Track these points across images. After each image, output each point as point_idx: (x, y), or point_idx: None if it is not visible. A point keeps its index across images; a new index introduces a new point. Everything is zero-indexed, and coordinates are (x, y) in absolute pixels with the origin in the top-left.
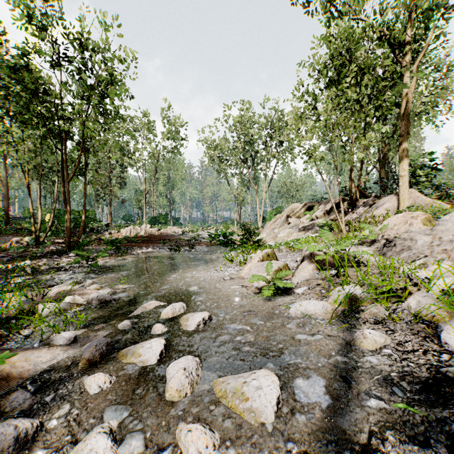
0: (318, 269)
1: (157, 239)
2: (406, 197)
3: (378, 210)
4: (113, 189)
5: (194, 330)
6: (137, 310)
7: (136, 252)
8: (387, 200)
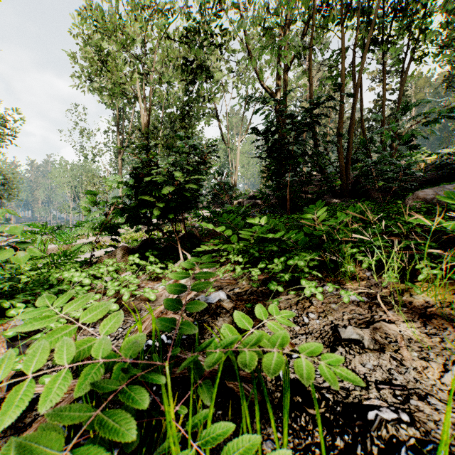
0: None
1: None
2: None
3: None
4: None
5: None
6: None
7: None
8: None
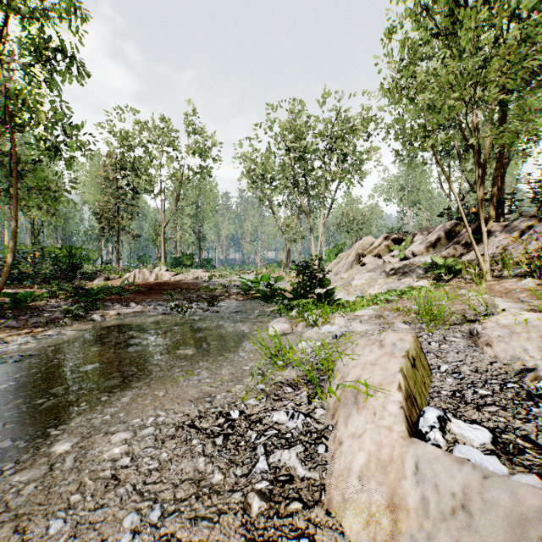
0: None
1: (170, 287)
2: None
3: None
4: (121, 220)
5: None
6: None
7: (106, 315)
8: None
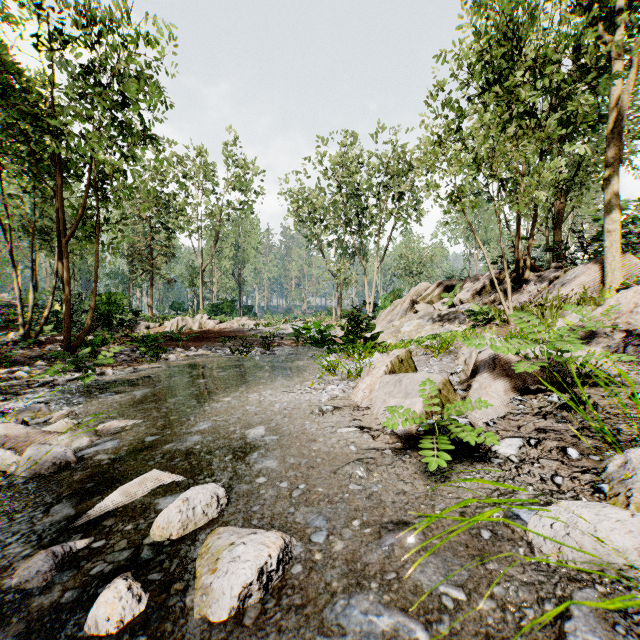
0: (515, 390)
1: (217, 336)
2: (616, 265)
3: (567, 287)
4: (155, 263)
5: (226, 620)
6: (101, 503)
7: (177, 356)
8: (581, 271)
